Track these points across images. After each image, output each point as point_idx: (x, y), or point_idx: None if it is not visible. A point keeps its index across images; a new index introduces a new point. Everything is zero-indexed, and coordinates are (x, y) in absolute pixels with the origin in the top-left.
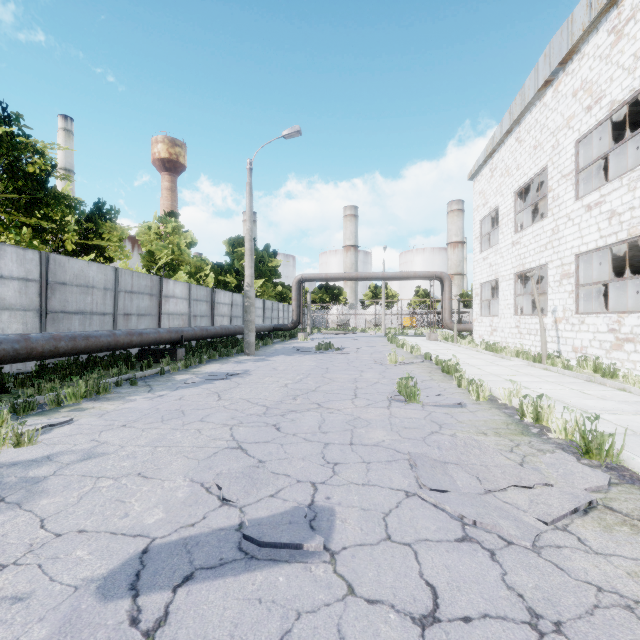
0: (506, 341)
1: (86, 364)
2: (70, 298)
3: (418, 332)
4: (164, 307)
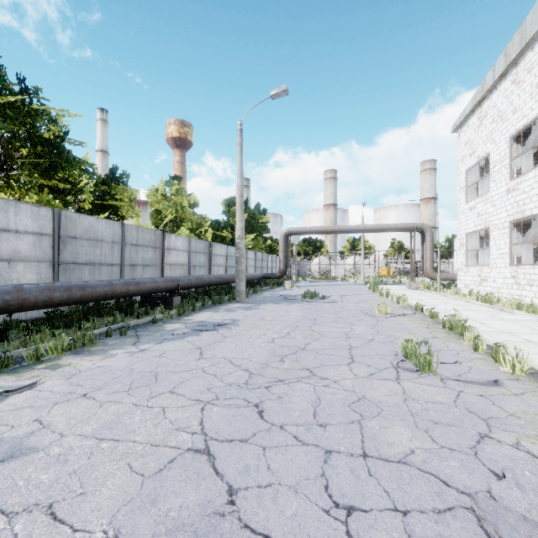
0: (499, 291)
1: (92, 310)
2: (80, 250)
3: (396, 280)
4: (166, 258)
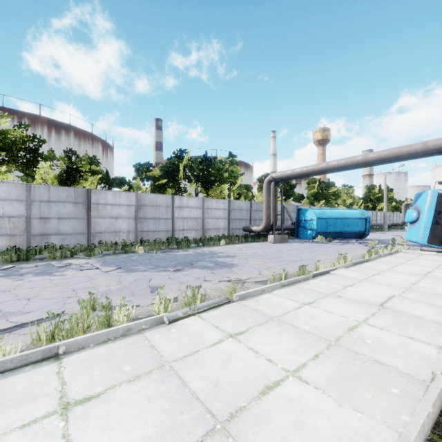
0: None
1: None
2: None
3: None
4: None
